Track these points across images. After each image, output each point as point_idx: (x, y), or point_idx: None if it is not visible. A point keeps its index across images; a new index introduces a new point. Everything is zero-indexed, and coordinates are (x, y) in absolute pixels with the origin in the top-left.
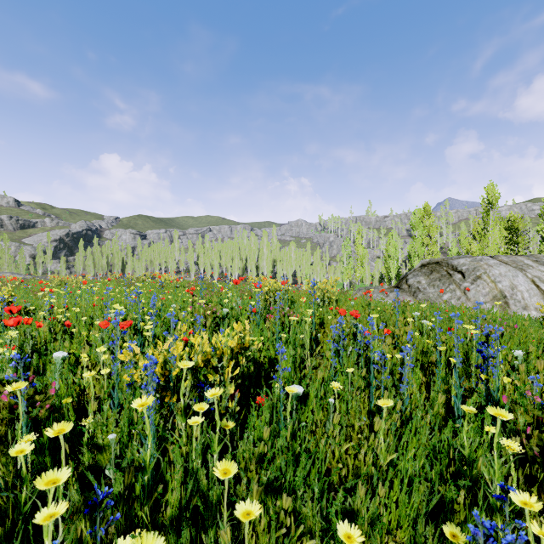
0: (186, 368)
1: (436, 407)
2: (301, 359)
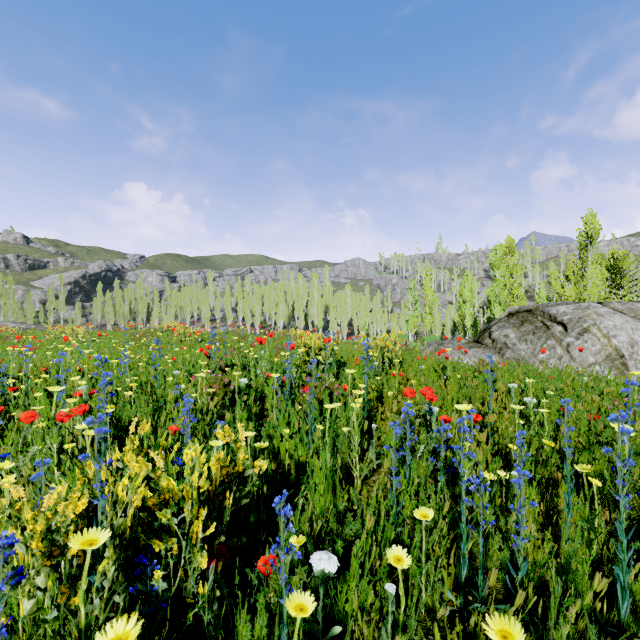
0: (86, 547)
1: (589, 597)
2: (345, 466)
